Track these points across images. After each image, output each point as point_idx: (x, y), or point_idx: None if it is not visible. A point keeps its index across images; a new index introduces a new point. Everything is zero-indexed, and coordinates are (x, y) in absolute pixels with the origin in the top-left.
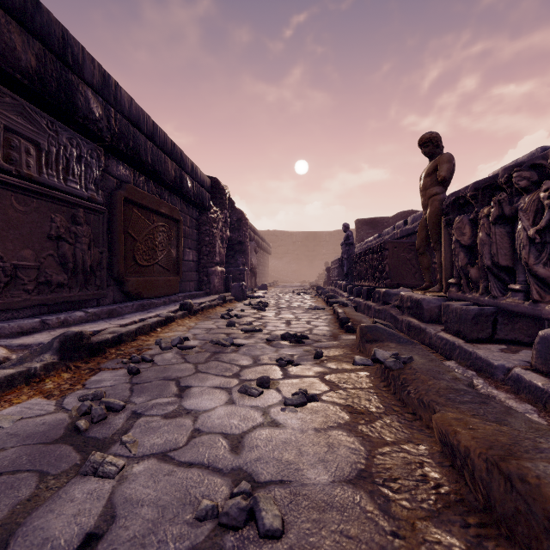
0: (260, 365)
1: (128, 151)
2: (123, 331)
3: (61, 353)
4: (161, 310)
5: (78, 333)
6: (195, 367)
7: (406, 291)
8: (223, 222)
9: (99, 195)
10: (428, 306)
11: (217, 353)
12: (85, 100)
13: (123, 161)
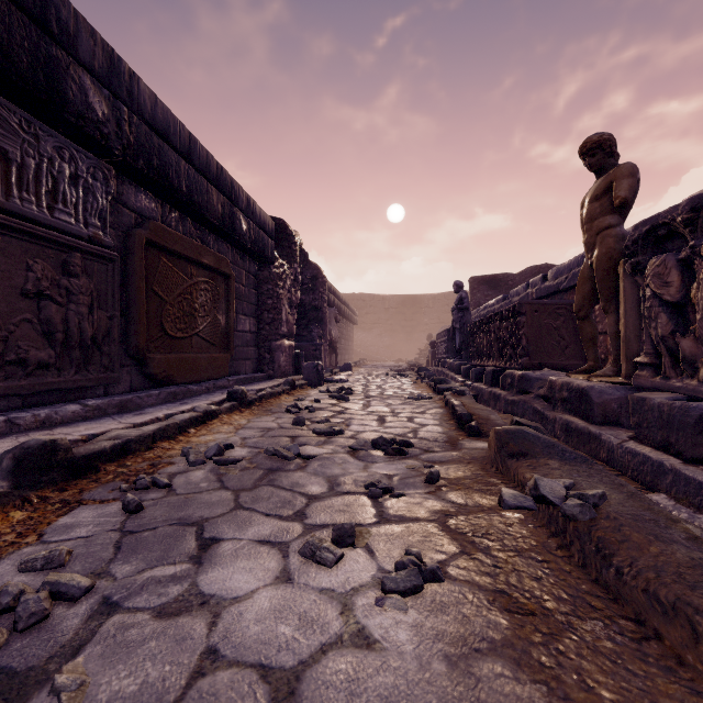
0: (340, 495)
1: (151, 172)
2: (132, 435)
3: (16, 477)
4: (200, 401)
5: (48, 442)
6: (235, 497)
7: (555, 375)
8: (293, 279)
9: (107, 234)
10: (600, 398)
11: (274, 471)
12: (80, 91)
13: (145, 187)
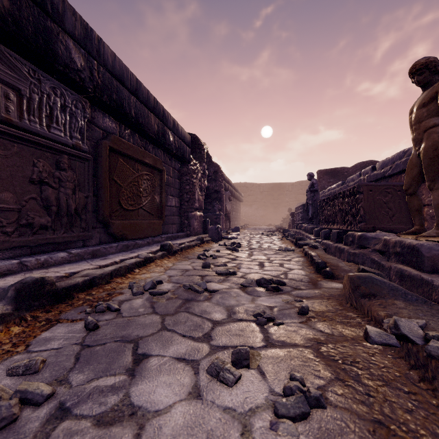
0: (235, 321)
1: (111, 103)
2: (97, 273)
3: (17, 302)
4: (143, 250)
5: (38, 279)
6: (162, 320)
7: (386, 235)
8: (202, 173)
9: (84, 143)
10: (429, 253)
11: (189, 301)
12: (66, 50)
13: (109, 114)
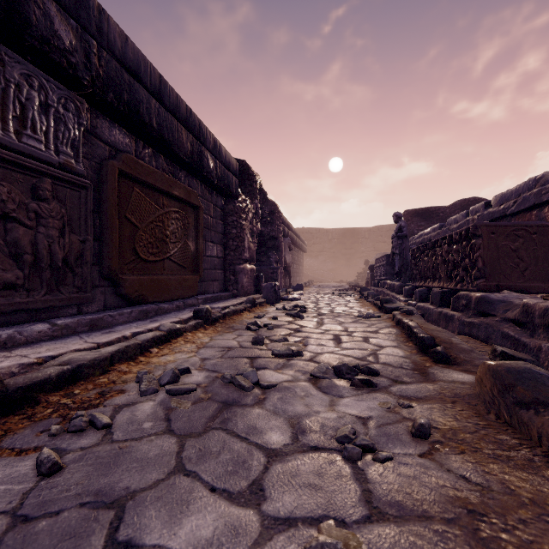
0: (306, 452)
1: (121, 106)
2: (86, 359)
3: None
4: (169, 318)
5: None
6: (178, 449)
7: (519, 297)
8: (254, 213)
9: (79, 163)
10: None
11: (229, 406)
12: (44, 16)
13: (119, 123)
